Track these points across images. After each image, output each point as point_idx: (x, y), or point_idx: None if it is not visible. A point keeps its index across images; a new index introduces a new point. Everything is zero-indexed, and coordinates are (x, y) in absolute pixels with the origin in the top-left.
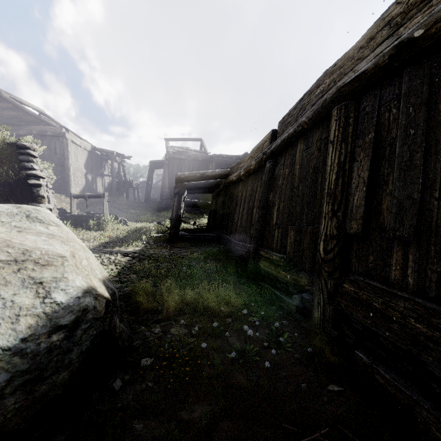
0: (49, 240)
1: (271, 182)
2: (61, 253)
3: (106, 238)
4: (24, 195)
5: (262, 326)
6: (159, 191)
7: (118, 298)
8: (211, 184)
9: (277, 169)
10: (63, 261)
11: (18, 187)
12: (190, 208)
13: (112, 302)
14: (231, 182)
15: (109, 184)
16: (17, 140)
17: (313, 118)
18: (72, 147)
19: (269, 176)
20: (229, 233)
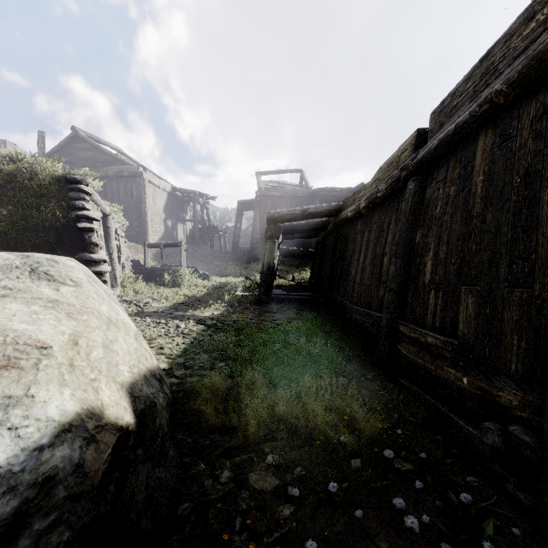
0: (41, 313)
1: (418, 213)
2: (44, 341)
3: (180, 297)
4: (73, 242)
5: (424, 487)
6: (249, 238)
7: (162, 410)
8: (315, 225)
9: (429, 191)
10: (39, 357)
11: (66, 232)
12: (287, 258)
13: (136, 435)
14: (344, 220)
15: (191, 231)
16: (67, 173)
17: (523, 77)
18: (149, 189)
19: (414, 202)
20: (341, 293)
